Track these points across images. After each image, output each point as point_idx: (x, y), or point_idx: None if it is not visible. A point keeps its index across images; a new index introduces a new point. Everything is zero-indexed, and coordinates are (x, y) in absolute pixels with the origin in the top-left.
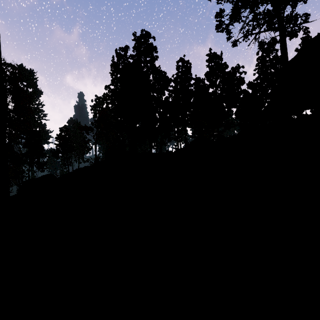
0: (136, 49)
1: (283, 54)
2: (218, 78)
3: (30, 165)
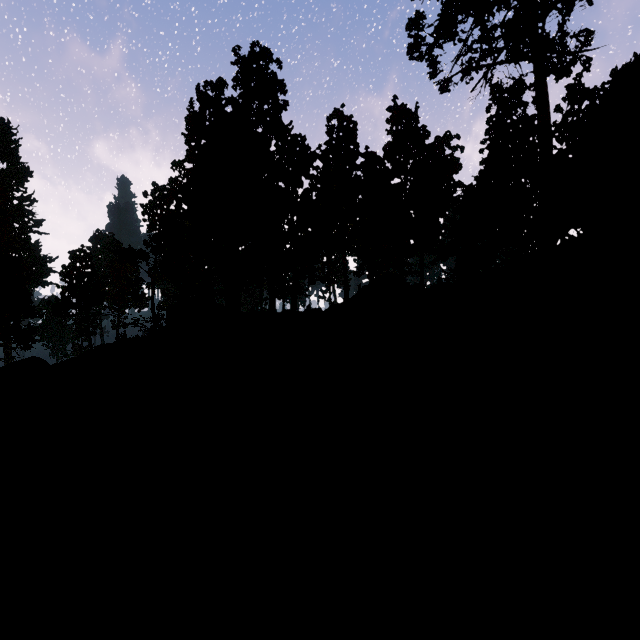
0: (240, 83)
1: (541, 111)
2: (411, 157)
3: None
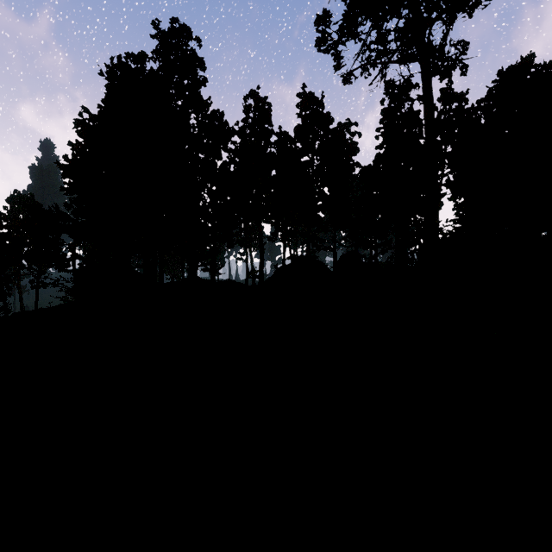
0: (159, 56)
1: (427, 106)
2: (318, 139)
3: None
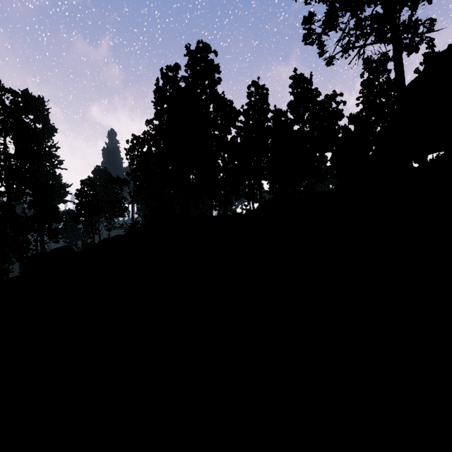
0: (190, 68)
1: (398, 76)
2: (307, 111)
3: (38, 234)
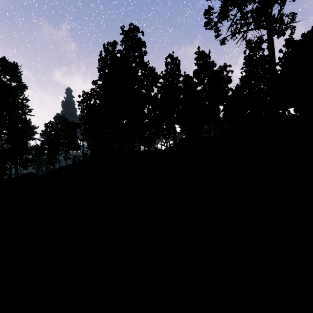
0: (124, 43)
1: (270, 53)
2: (206, 76)
3: (12, 163)
